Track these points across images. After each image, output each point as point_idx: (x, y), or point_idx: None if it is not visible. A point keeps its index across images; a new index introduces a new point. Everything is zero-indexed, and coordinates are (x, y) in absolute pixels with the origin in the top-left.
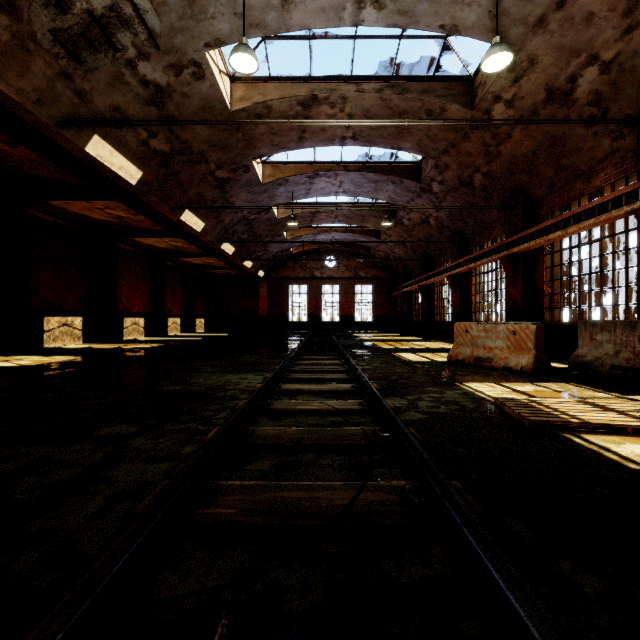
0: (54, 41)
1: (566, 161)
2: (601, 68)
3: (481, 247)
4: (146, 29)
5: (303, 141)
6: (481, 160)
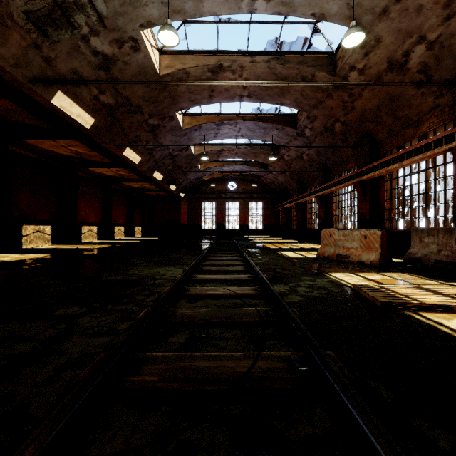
0: (26, 20)
1: (401, 113)
2: (427, 46)
3: (340, 175)
4: (96, 12)
5: (212, 98)
6: (340, 113)
